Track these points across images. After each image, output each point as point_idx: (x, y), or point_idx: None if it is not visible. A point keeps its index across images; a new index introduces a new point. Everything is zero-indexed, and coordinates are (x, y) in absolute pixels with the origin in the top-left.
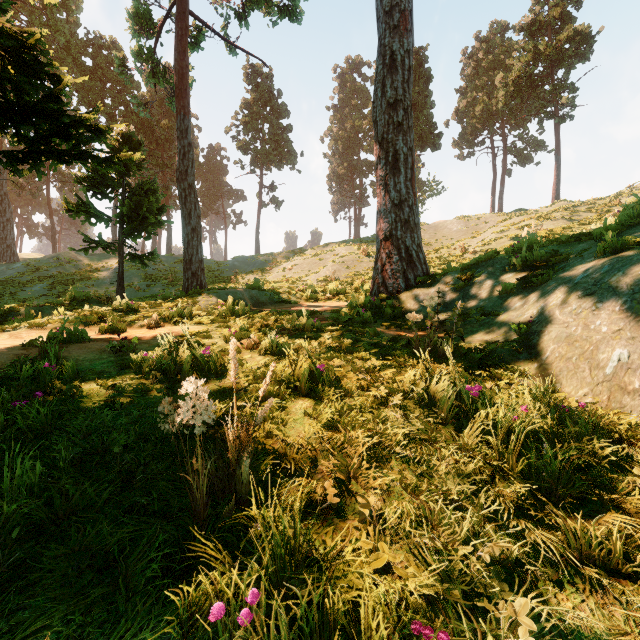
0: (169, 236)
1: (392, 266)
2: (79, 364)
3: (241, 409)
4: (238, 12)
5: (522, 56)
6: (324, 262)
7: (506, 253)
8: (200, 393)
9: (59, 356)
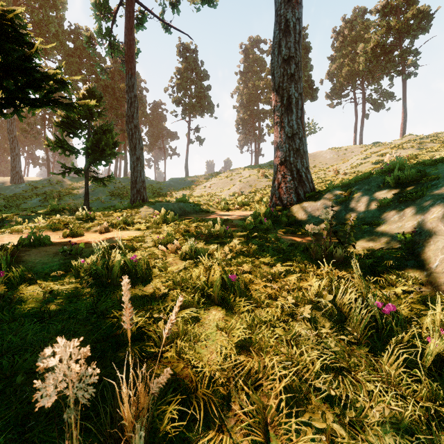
0: (126, 164)
1: (286, 184)
2: (33, 267)
3: (158, 320)
4: (171, 2)
5: (378, 30)
6: (233, 182)
7: (378, 173)
8: (69, 362)
9: (19, 259)
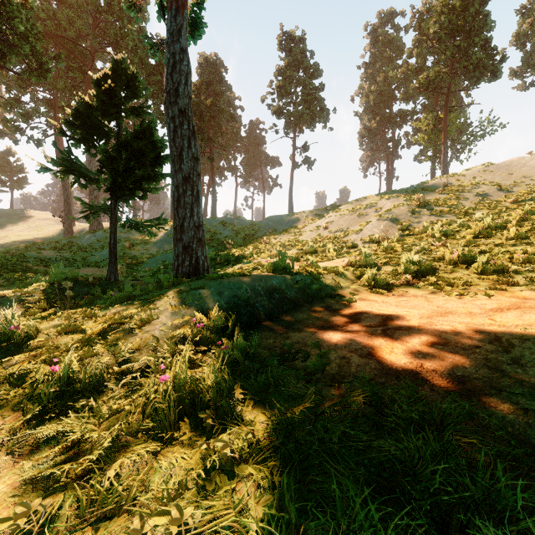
0: (214, 201)
1: None
2: None
3: None
4: None
5: None
6: (365, 217)
7: None
8: None
9: None
